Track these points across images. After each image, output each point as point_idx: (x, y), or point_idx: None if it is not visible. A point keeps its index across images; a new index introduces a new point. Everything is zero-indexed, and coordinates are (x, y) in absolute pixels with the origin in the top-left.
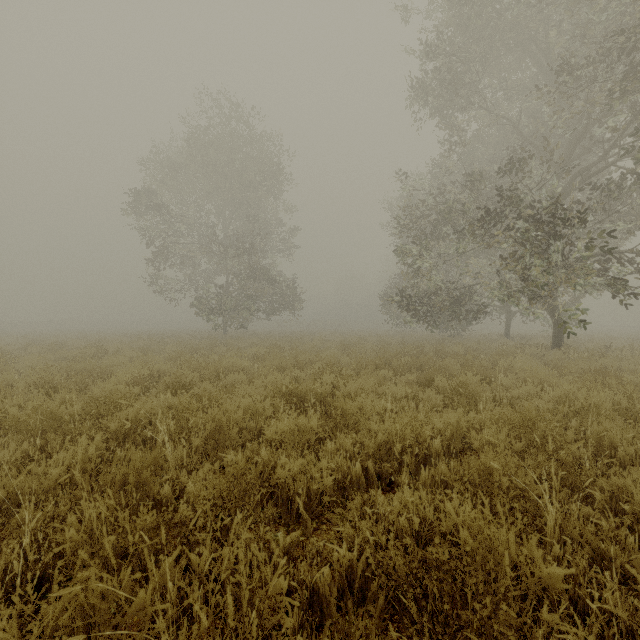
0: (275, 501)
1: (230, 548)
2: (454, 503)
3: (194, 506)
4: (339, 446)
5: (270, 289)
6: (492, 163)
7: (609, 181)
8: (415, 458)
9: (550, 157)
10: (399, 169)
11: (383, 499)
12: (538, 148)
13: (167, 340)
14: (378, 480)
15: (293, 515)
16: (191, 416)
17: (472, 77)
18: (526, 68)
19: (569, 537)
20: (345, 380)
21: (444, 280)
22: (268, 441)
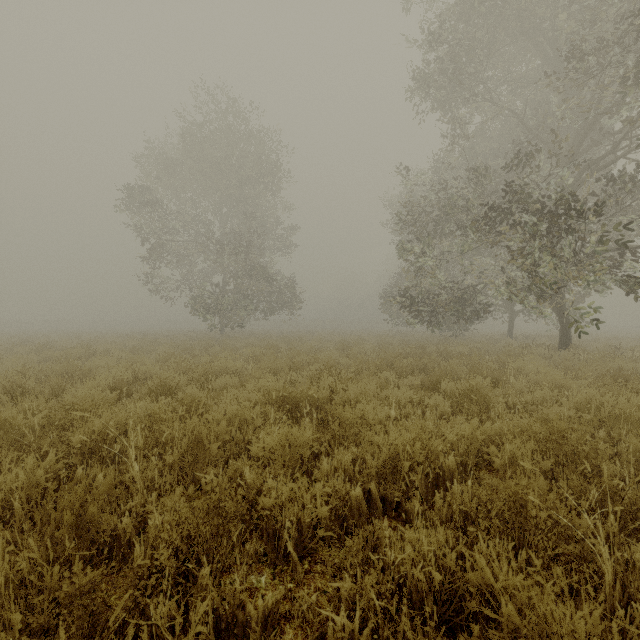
0: (260, 532)
1: (192, 614)
2: (481, 546)
3: (154, 549)
4: (337, 464)
5: (268, 288)
6: (495, 158)
7: (622, 173)
8: (425, 478)
9: (557, 150)
10: (400, 163)
11: (390, 532)
12: (544, 141)
13: (161, 340)
14: (382, 504)
15: (280, 553)
16: (166, 428)
17: (476, 67)
18: (531, 59)
19: (635, 597)
20: (344, 384)
21: (446, 278)
22: (254, 458)
